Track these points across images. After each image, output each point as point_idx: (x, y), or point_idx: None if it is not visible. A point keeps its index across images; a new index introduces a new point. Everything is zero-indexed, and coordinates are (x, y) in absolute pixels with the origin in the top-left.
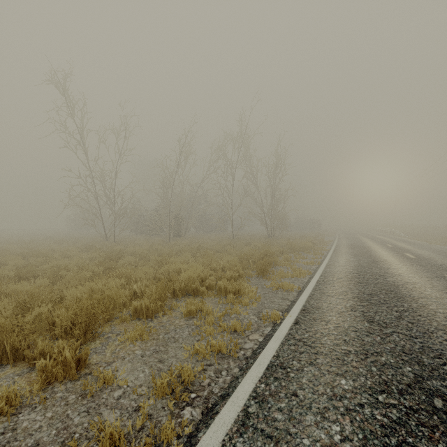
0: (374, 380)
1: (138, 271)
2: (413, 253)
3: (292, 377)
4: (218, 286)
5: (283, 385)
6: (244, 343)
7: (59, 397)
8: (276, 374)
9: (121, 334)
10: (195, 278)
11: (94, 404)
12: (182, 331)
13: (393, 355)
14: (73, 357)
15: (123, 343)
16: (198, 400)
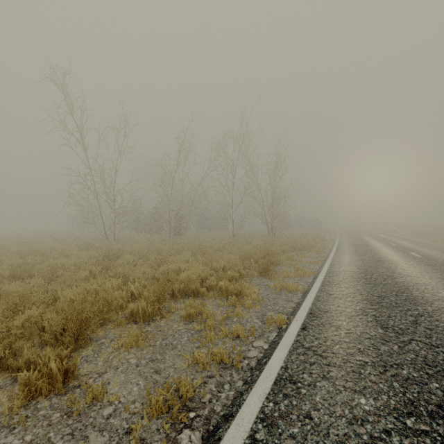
0: (397, 399)
1: (136, 270)
2: (418, 252)
3: (303, 394)
4: (219, 287)
5: (294, 404)
6: (248, 351)
7: (41, 416)
8: (286, 390)
9: (116, 340)
10: (195, 278)
11: (80, 424)
12: (181, 336)
13: (415, 368)
14: (60, 368)
15: (117, 351)
16: (197, 421)
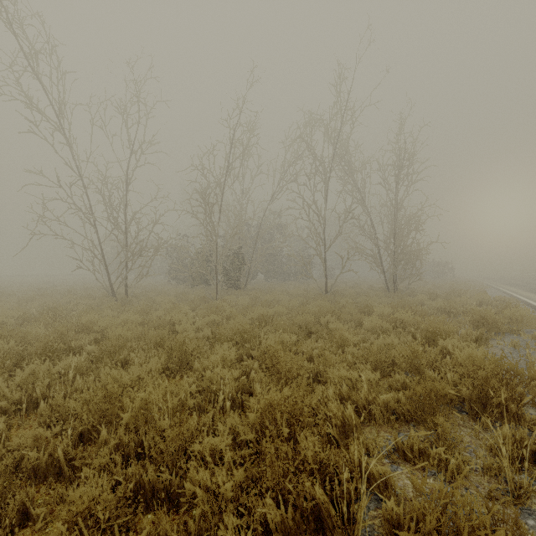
0: None
1: None
2: None
3: None
4: None
5: None
6: None
7: None
8: None
9: None
10: None
11: None
12: None
13: None
14: None
15: None
16: None
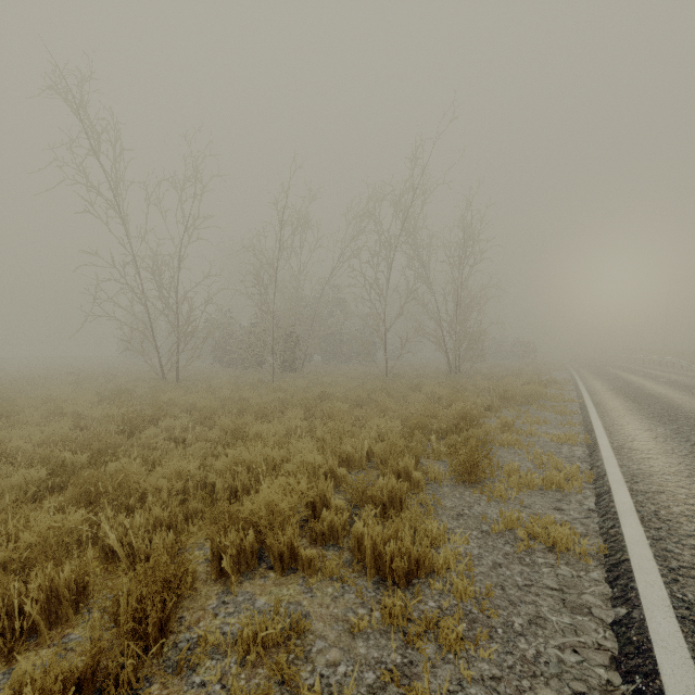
0: None
1: (157, 469)
2: None
3: None
4: (357, 538)
5: None
6: None
7: None
8: None
9: None
10: (287, 512)
11: None
12: None
13: None
14: None
15: None
16: None
